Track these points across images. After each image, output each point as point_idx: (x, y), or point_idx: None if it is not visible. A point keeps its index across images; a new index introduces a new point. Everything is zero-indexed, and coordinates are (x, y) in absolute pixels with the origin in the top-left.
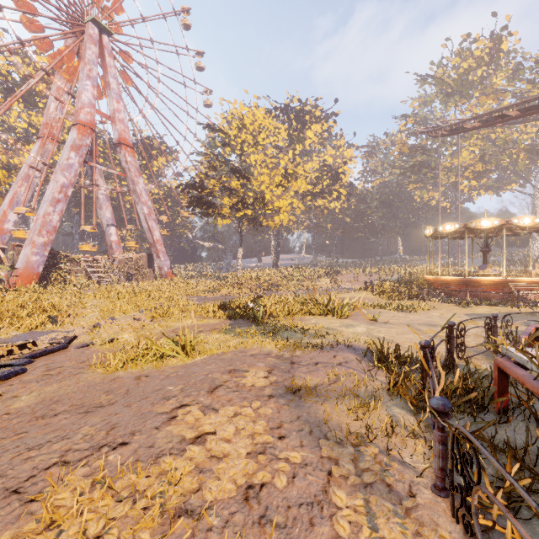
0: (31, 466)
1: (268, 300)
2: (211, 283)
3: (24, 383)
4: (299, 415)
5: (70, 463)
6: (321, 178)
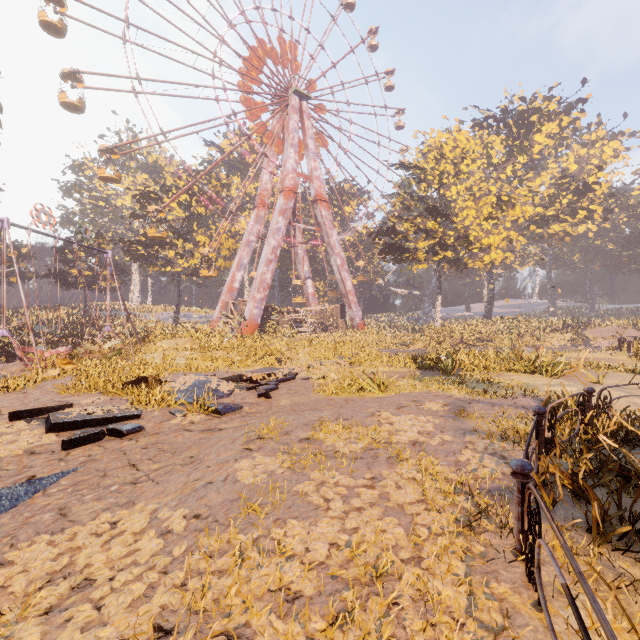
0: (308, 419)
1: (466, 355)
2: (405, 335)
3: (279, 395)
4: (459, 426)
5: (325, 421)
6: (557, 195)
